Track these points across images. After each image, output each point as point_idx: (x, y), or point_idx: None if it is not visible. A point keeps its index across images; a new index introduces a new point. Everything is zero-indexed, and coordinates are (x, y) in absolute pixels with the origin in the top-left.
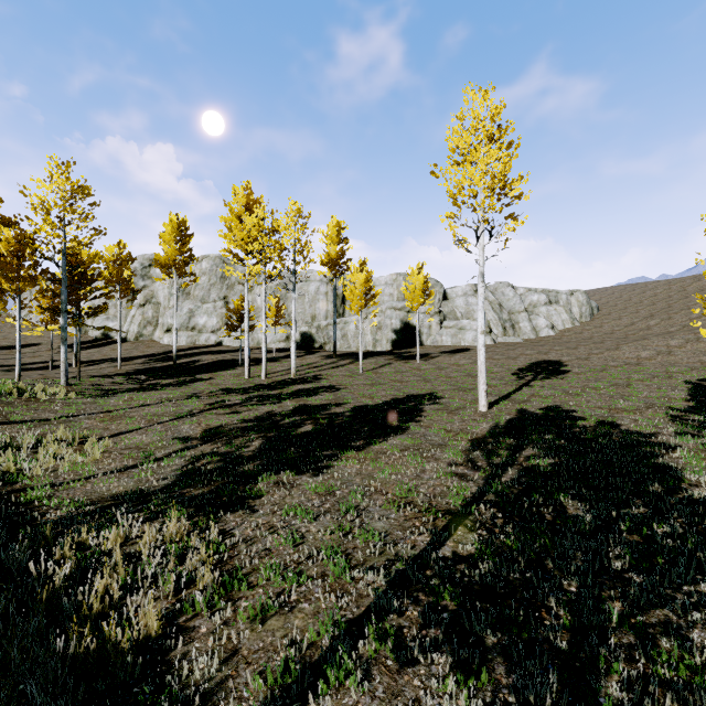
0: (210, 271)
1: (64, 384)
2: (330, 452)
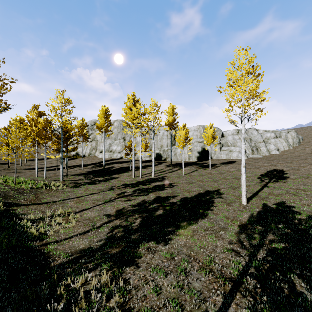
0: (117, 127)
1: (61, 180)
2: (171, 229)
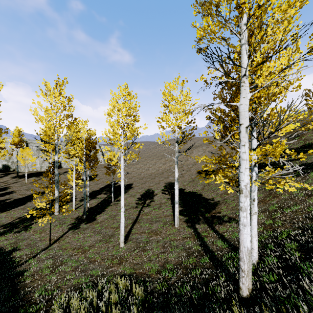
0: None
1: None
2: None
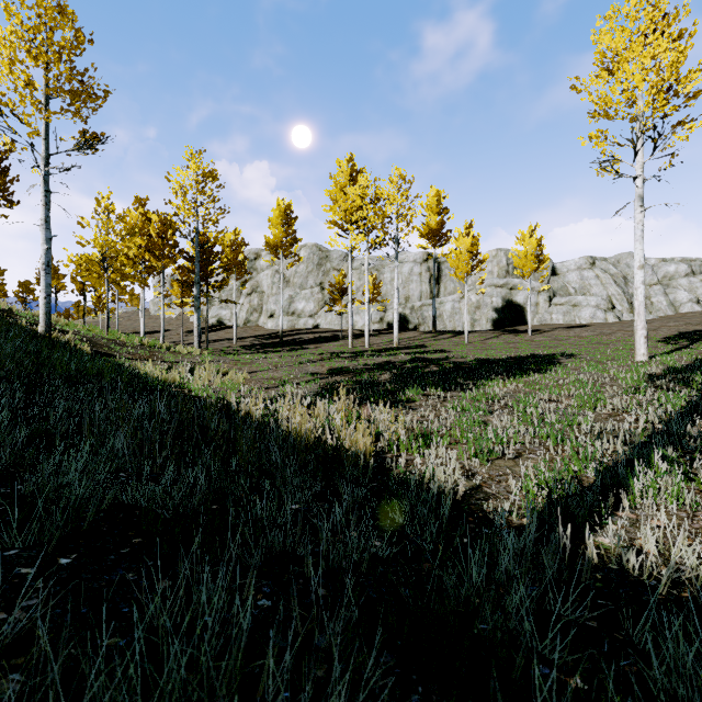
0: (307, 259)
1: (197, 347)
2: (470, 382)
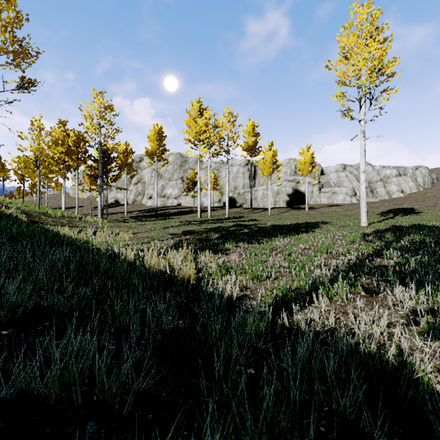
0: (173, 162)
1: (100, 217)
2: (265, 238)
